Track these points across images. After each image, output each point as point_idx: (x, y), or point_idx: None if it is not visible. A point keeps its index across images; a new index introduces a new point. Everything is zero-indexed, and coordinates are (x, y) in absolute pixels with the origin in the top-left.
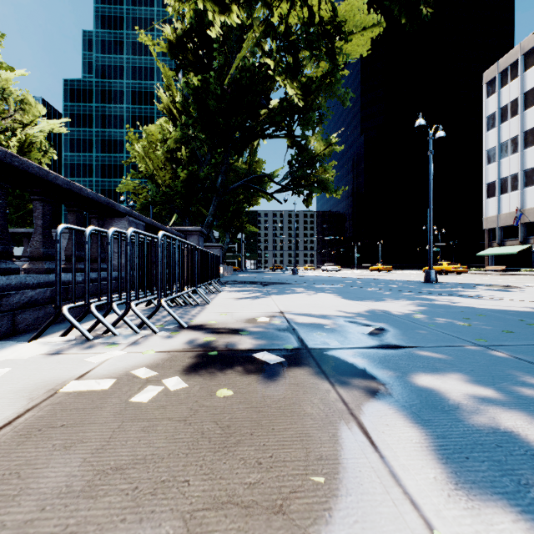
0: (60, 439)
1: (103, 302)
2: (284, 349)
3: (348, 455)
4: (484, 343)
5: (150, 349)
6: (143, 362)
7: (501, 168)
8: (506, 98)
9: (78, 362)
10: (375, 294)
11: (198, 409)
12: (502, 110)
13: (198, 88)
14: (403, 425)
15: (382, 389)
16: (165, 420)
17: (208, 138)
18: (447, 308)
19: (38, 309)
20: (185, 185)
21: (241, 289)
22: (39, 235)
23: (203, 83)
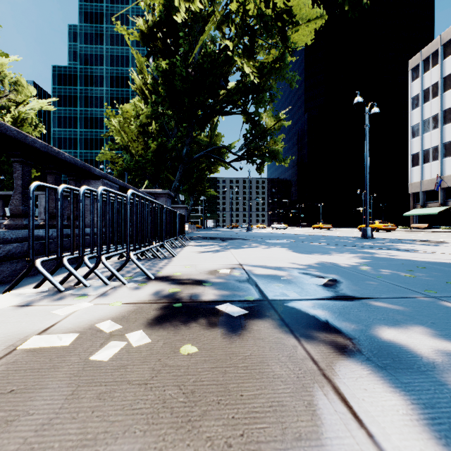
0: (4, 410)
1: (75, 255)
2: (246, 300)
3: (331, 433)
4: (434, 294)
5: (117, 300)
6: (109, 314)
7: (423, 141)
8: (428, 82)
9: (45, 314)
10: (321, 248)
11: (161, 369)
12: (425, 92)
13: (167, 70)
14: (383, 389)
15: (349, 344)
16: (124, 384)
17: (174, 115)
18: (388, 260)
19: (16, 262)
20: (155, 155)
21: (203, 244)
22: (19, 194)
23: (170, 67)
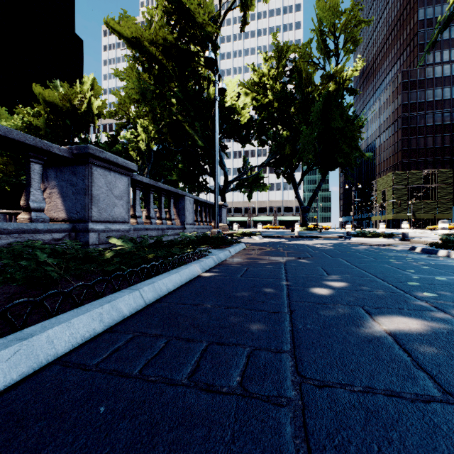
0: None
1: None
2: None
3: None
4: None
5: None
6: None
7: None
8: None
9: None
10: None
11: None
12: None
13: None
14: None
15: None
16: None
17: None
18: None
19: None
20: None
21: None
22: None
23: None
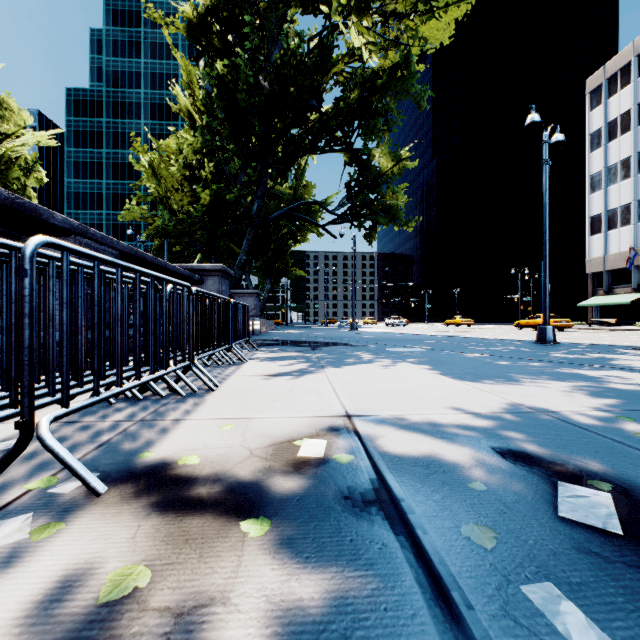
0: None
1: None
2: None
3: None
4: None
5: None
6: None
7: (608, 197)
8: (616, 111)
9: None
10: (489, 365)
11: None
12: (610, 125)
13: (225, 77)
14: None
15: None
16: None
17: (239, 149)
18: None
19: None
20: (208, 212)
21: (279, 356)
22: None
23: (230, 71)
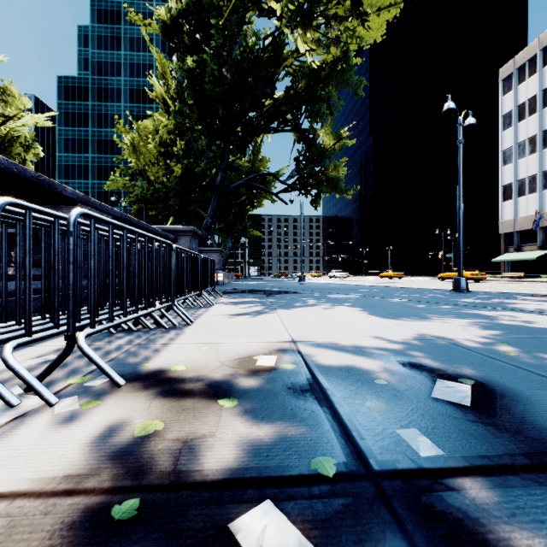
0: None
1: None
2: (316, 477)
3: None
4: None
5: None
6: None
7: (518, 169)
8: (524, 96)
9: None
10: (409, 307)
11: None
12: (519, 108)
13: (194, 70)
14: None
15: None
16: None
17: (205, 130)
18: (532, 333)
19: None
20: (180, 182)
21: (240, 301)
22: None
23: (199, 65)
